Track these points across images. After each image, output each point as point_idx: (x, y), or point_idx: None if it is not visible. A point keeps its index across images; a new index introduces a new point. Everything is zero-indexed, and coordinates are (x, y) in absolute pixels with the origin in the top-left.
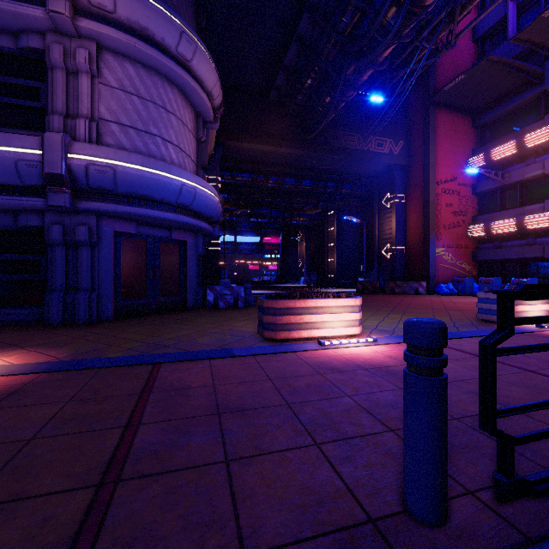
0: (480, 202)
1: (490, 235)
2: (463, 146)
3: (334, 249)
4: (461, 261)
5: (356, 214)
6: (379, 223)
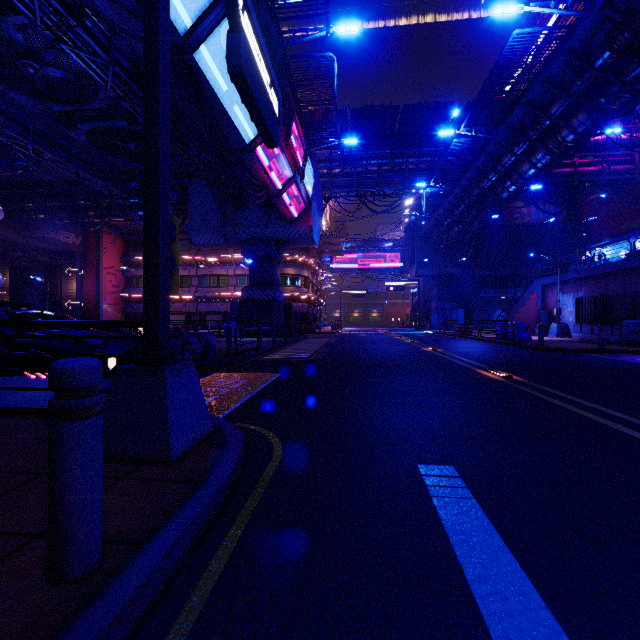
0: (127, 281)
1: (131, 300)
2: (118, 249)
3: (7, 297)
4: (117, 312)
5: (35, 272)
6: (62, 284)
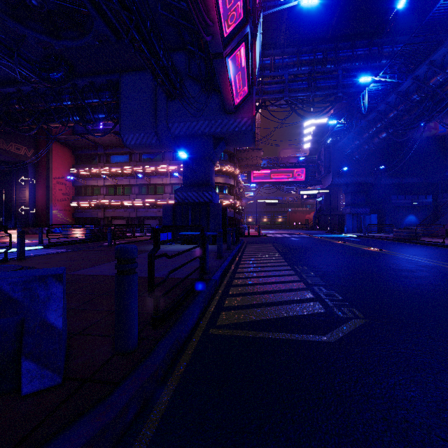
0: (77, 190)
1: (80, 206)
2: (68, 162)
3: None
4: (67, 217)
5: None
6: (16, 192)
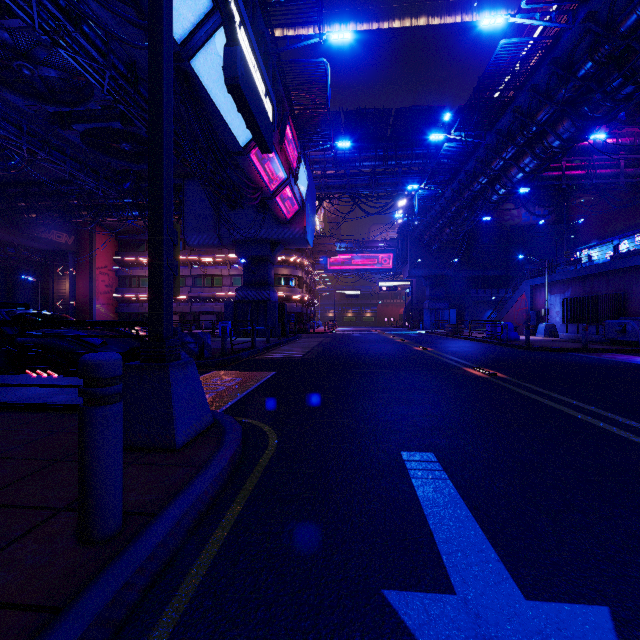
0: (120, 280)
1: (125, 299)
2: (111, 249)
3: None
4: (110, 312)
5: (26, 271)
6: (54, 284)
